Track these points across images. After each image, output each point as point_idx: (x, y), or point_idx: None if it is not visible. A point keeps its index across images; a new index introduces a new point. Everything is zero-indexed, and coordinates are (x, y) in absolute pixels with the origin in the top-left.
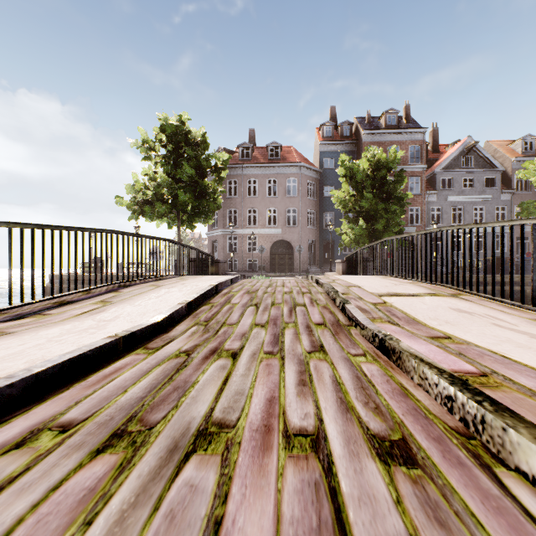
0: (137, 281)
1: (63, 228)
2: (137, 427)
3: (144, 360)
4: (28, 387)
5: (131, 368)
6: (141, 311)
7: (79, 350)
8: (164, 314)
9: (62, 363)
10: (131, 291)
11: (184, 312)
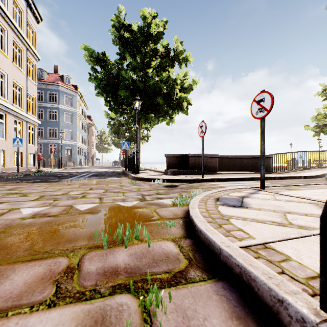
0: (312, 168)
1: (287, 153)
2: (304, 181)
3: (307, 179)
4: (289, 177)
5: (304, 179)
6: (309, 174)
7: (295, 176)
8: (315, 175)
9: (293, 176)
10: (308, 170)
11: (324, 176)
